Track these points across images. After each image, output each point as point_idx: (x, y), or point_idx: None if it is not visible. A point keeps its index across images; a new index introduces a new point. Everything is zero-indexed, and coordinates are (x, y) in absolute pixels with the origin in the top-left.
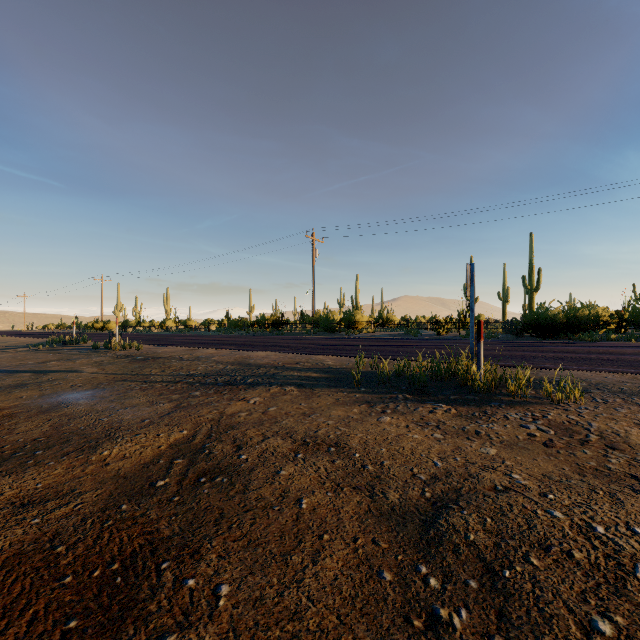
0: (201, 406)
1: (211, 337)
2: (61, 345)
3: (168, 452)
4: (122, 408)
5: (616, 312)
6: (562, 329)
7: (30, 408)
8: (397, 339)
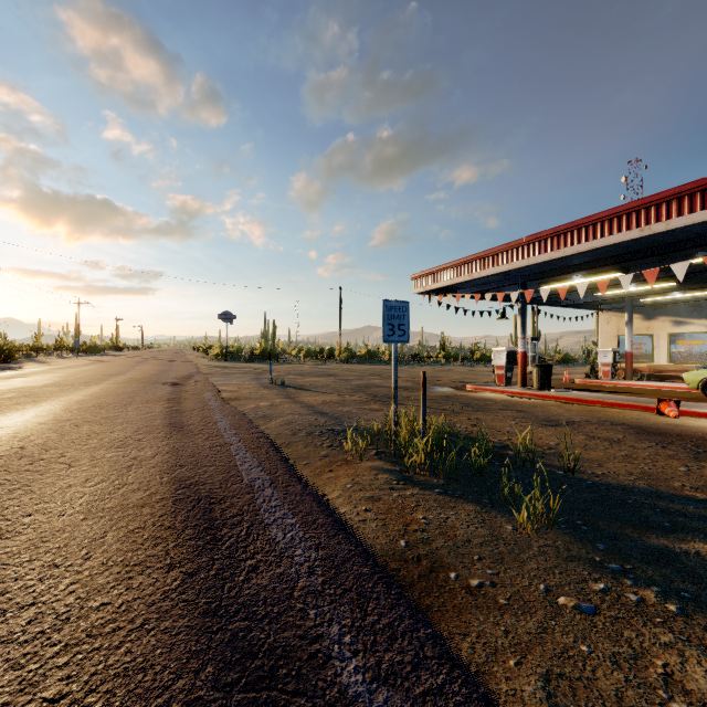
0: None
1: None
2: None
3: None
4: None
5: None
6: None
7: None
8: None
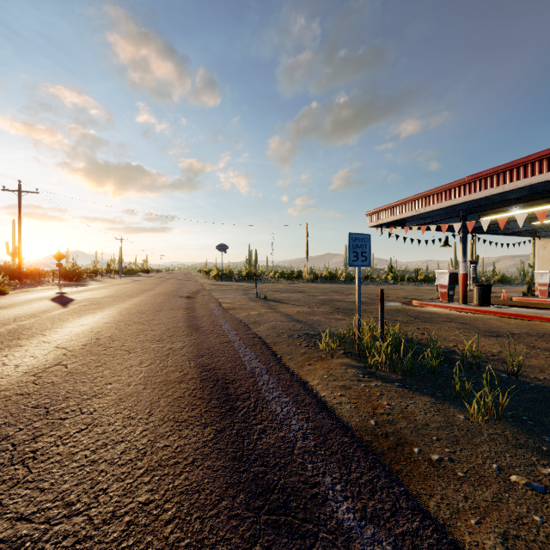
0: None
1: None
2: None
3: None
4: None
5: None
6: None
7: None
8: None
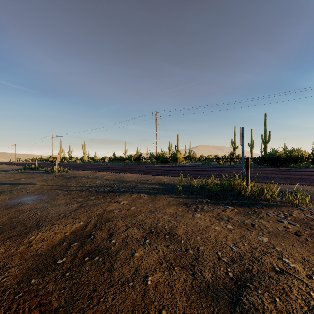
0: (93, 206)
1: (105, 165)
2: (30, 169)
3: (69, 237)
4: (50, 206)
5: (311, 153)
6: (284, 162)
7: (1, 206)
8: (198, 167)
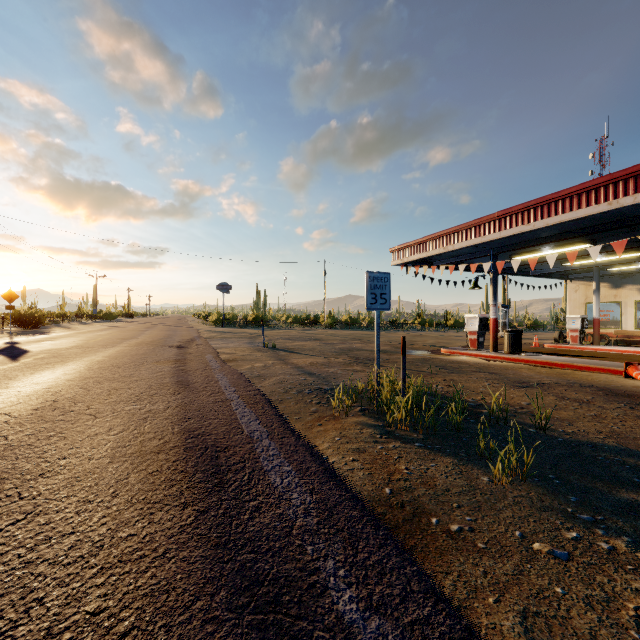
0: None
1: None
2: None
3: None
4: None
5: None
6: None
7: None
8: None
